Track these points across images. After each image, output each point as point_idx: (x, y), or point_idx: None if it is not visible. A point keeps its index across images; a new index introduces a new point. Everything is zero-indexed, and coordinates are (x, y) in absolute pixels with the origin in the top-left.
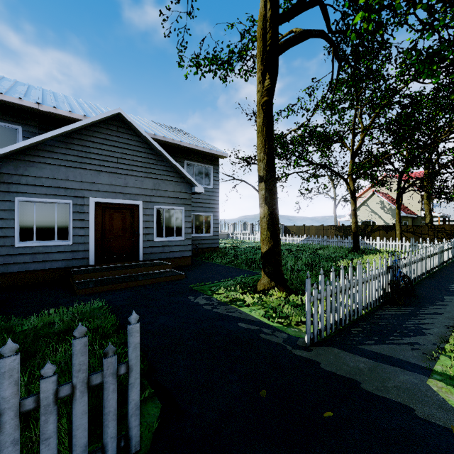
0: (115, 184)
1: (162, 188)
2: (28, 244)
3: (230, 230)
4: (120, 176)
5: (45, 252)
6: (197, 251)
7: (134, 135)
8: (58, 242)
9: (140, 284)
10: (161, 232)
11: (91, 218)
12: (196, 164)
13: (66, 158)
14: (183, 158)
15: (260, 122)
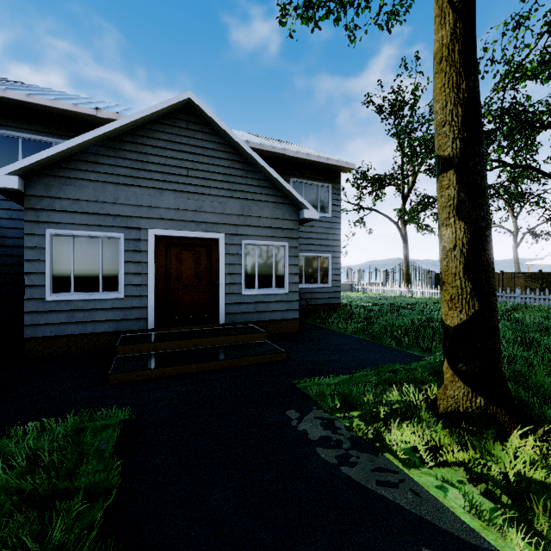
0: (184, 209)
1: (254, 213)
2: (64, 297)
3: (353, 280)
4: (192, 197)
5: (86, 309)
6: (308, 309)
7: (212, 134)
8: (104, 295)
9: (211, 368)
10: (252, 281)
11: (150, 260)
12: (307, 183)
13: (115, 171)
14: (288, 175)
15: (445, 35)
